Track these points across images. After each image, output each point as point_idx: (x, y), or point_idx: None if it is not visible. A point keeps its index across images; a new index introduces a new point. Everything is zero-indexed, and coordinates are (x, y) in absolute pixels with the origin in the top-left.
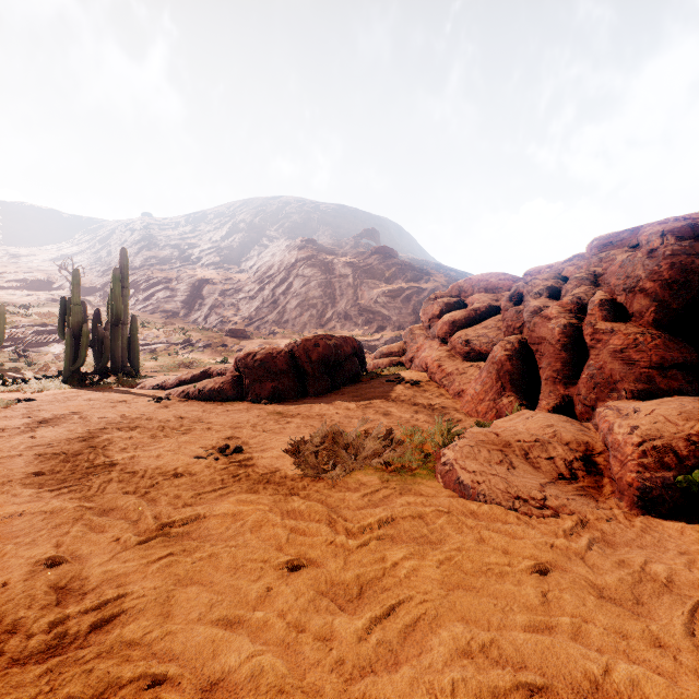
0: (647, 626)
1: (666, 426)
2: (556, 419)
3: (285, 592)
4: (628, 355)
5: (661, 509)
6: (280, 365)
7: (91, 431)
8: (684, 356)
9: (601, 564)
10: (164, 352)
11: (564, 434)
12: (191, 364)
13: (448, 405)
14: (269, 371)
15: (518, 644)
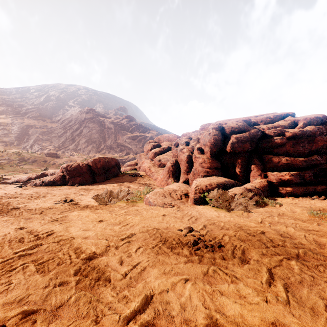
0: (181, 220)
1: (202, 183)
2: (182, 185)
3: (100, 225)
4: (203, 165)
5: (198, 203)
6: (83, 169)
7: None
8: (216, 165)
9: (178, 213)
10: (7, 164)
11: (182, 188)
12: (27, 171)
13: (152, 183)
14: (78, 172)
15: (154, 225)
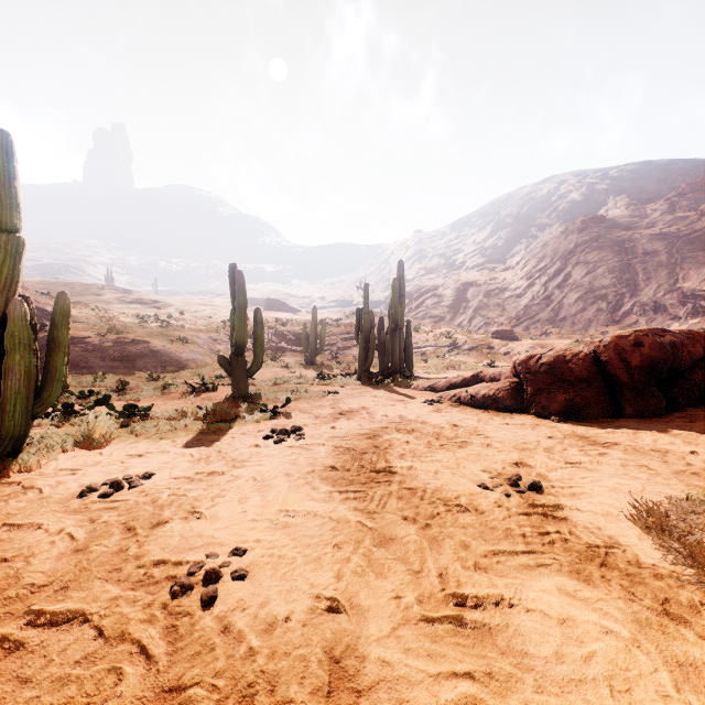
0: None
1: None
2: None
3: None
4: None
5: None
6: (576, 371)
7: (374, 429)
8: None
9: None
10: (432, 354)
11: None
12: (457, 366)
13: None
14: (560, 379)
15: None
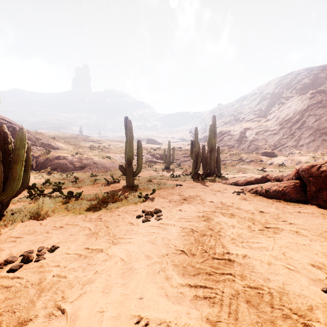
0: None
1: None
2: None
3: None
4: None
5: None
6: None
7: (207, 212)
8: None
9: None
10: (229, 164)
11: None
12: (244, 170)
13: None
14: None
15: None
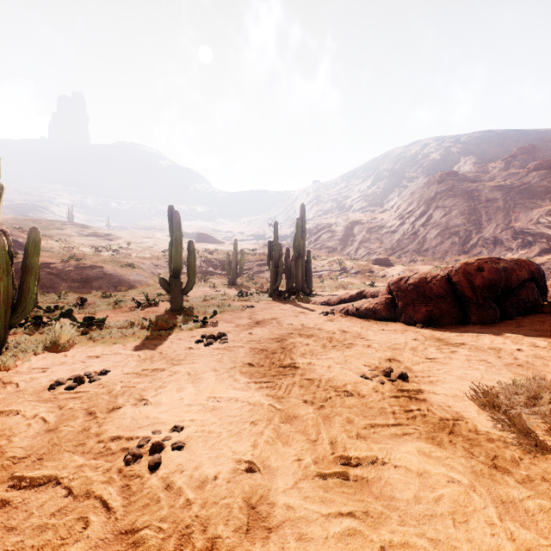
0: None
1: None
2: None
3: None
4: None
5: None
6: (435, 289)
7: (282, 334)
8: None
9: None
10: (327, 277)
11: None
12: (346, 286)
13: None
14: (422, 295)
15: None
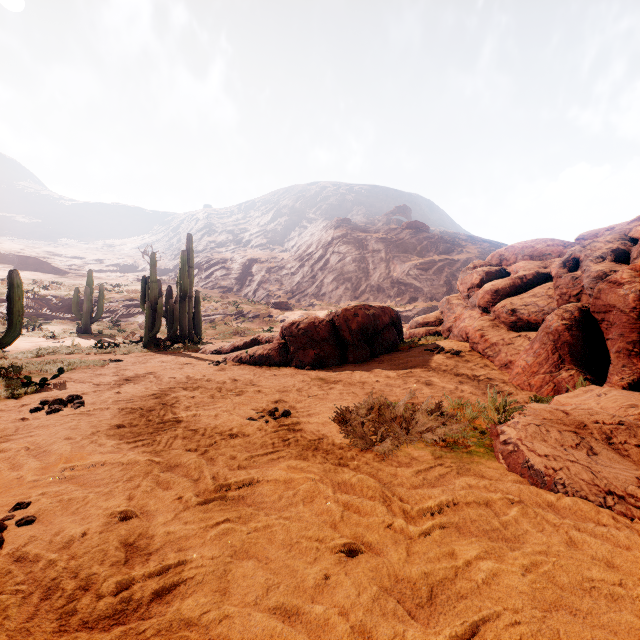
0: None
1: None
2: (638, 398)
3: (345, 583)
4: None
5: None
6: (321, 333)
7: (162, 390)
8: None
9: None
10: (221, 322)
11: None
12: (243, 332)
13: (494, 377)
14: (311, 339)
15: None
